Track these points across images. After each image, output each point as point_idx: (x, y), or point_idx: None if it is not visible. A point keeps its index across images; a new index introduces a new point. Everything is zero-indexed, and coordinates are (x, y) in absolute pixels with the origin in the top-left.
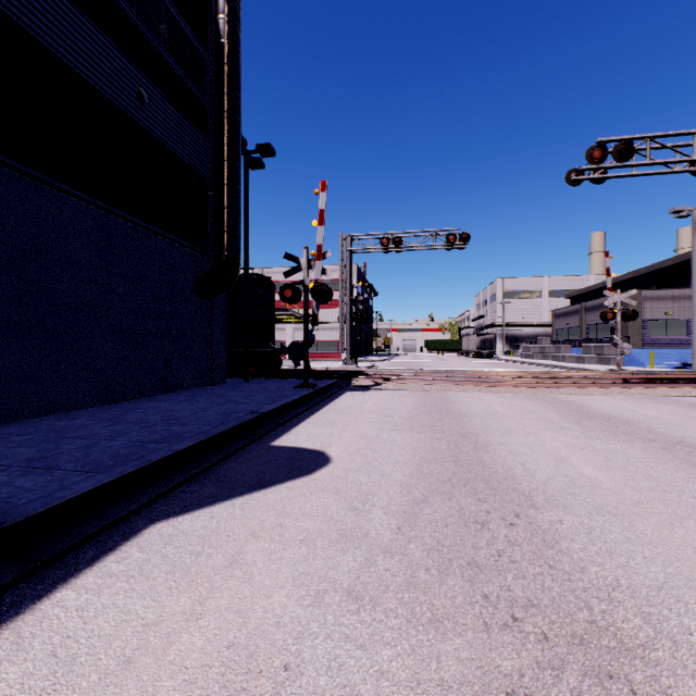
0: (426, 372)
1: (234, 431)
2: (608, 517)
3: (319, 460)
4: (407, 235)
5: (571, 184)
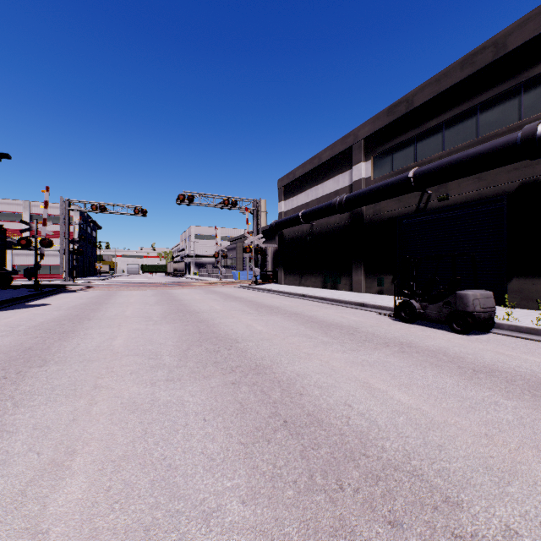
0: (119, 283)
1: (7, 301)
2: (121, 304)
3: (47, 305)
4: (110, 204)
5: (178, 204)
